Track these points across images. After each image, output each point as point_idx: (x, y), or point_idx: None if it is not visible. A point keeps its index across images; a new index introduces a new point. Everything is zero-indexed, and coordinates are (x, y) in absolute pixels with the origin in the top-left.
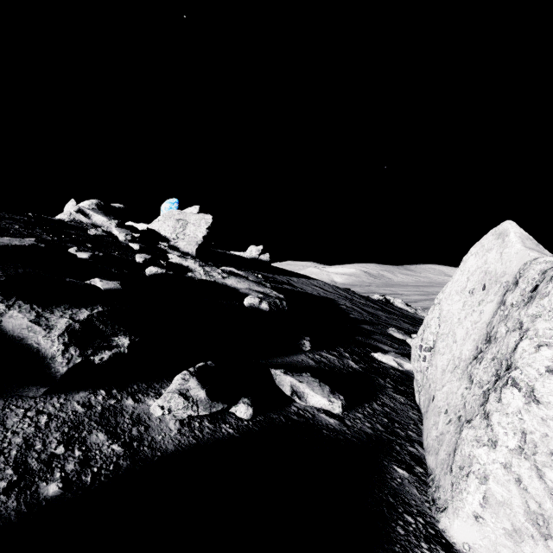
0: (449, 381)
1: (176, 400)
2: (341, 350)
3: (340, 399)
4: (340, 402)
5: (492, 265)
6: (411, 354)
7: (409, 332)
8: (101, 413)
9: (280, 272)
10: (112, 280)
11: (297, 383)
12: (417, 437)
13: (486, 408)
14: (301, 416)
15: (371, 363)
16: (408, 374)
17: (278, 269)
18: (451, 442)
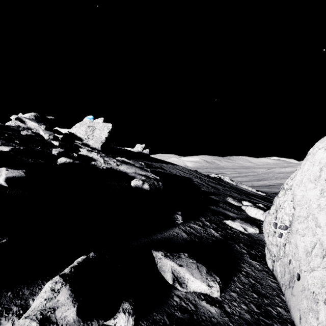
0: (322, 267)
1: None
2: (203, 219)
3: (217, 282)
4: (218, 286)
5: None
6: (264, 228)
7: (239, 199)
8: None
9: (155, 161)
10: (25, 168)
11: (177, 267)
12: (287, 314)
13: None
14: (185, 309)
15: (225, 229)
16: (252, 237)
17: (154, 158)
18: None
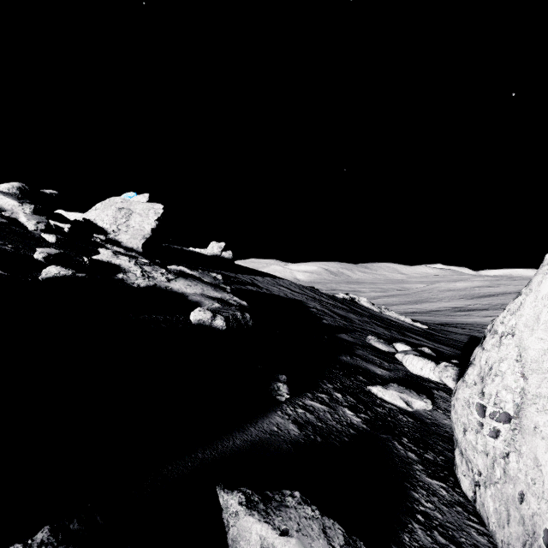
0: None
1: None
2: (330, 387)
3: None
4: None
5: None
6: (455, 413)
7: (387, 338)
8: None
9: (243, 271)
10: None
11: (277, 539)
12: None
13: None
14: None
15: (372, 406)
16: (421, 419)
17: (241, 267)
18: None
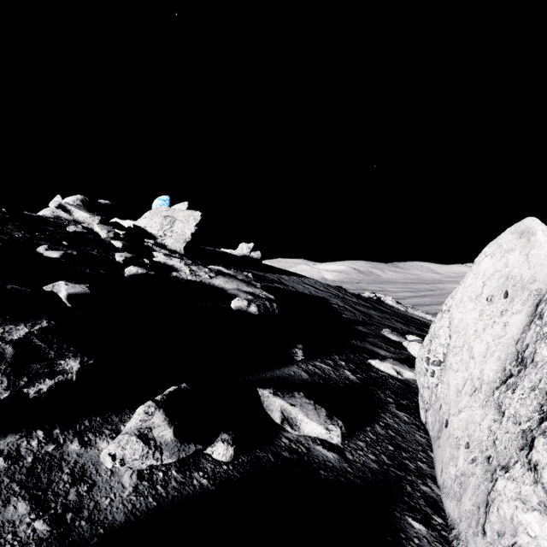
0: (468, 406)
1: (133, 446)
2: (336, 357)
3: (338, 426)
4: (338, 430)
5: (516, 269)
6: (416, 366)
7: (403, 332)
8: (30, 467)
9: (271, 270)
10: (84, 282)
11: (289, 407)
12: (429, 470)
13: (531, 456)
14: (294, 451)
15: (368, 372)
16: (408, 384)
17: (269, 267)
18: (479, 491)
